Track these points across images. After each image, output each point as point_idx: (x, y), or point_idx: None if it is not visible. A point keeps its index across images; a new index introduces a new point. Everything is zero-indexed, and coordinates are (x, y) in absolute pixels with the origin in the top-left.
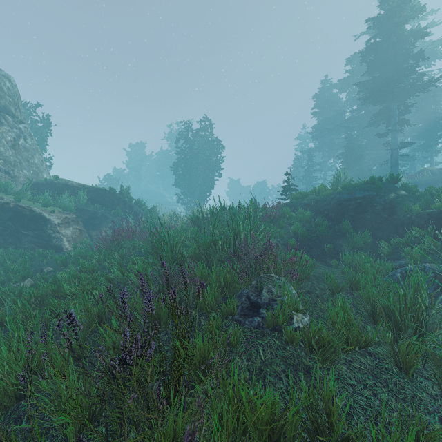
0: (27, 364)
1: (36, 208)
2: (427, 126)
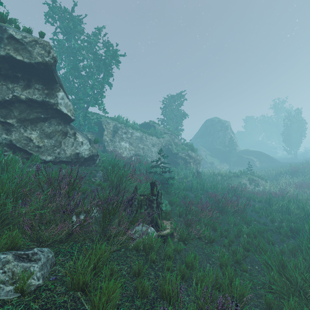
0: (284, 171)
1: (251, 158)
2: None
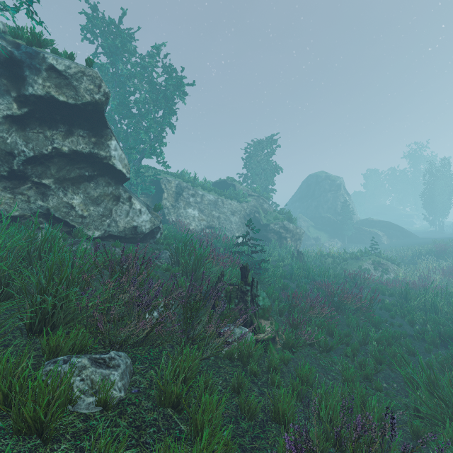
0: (425, 250)
1: (375, 231)
2: None
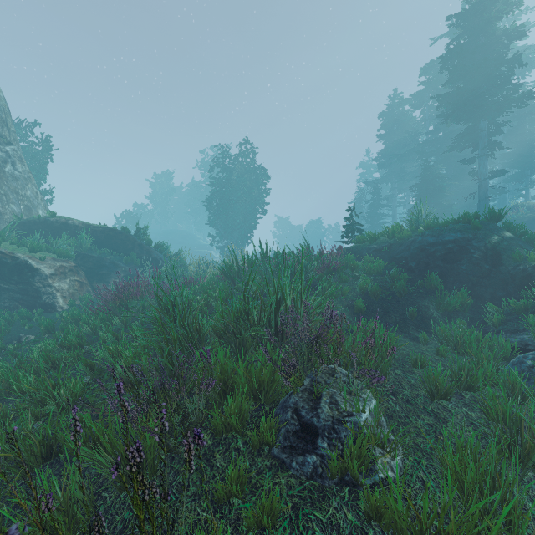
0: None
1: (20, 254)
2: (521, 150)
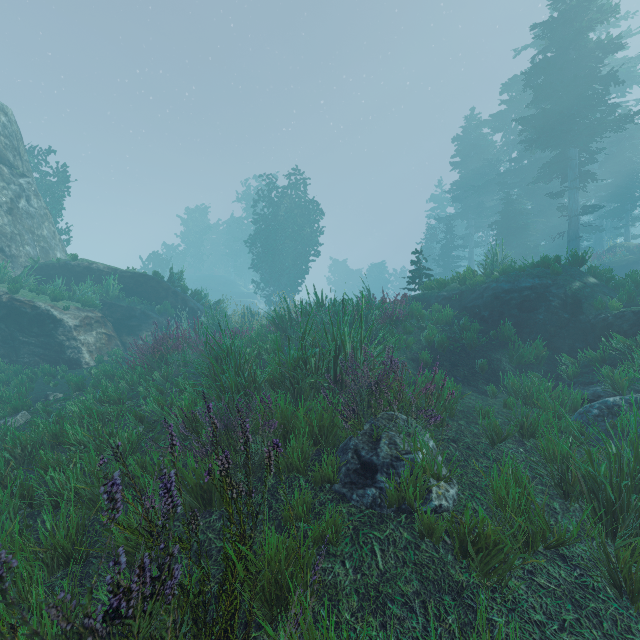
0: None
1: (41, 302)
2: (621, 181)
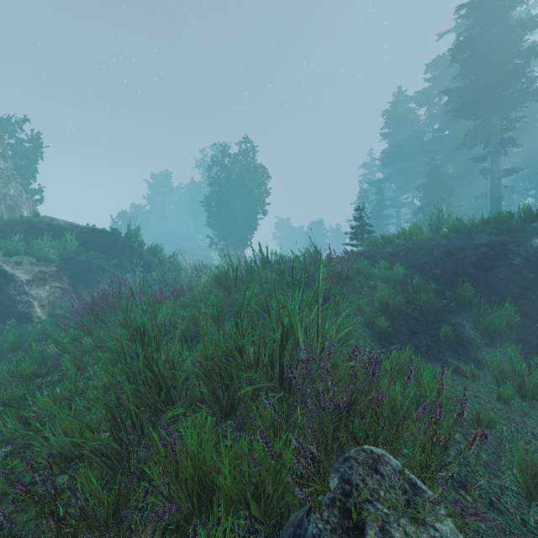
0: None
1: None
2: (531, 149)
